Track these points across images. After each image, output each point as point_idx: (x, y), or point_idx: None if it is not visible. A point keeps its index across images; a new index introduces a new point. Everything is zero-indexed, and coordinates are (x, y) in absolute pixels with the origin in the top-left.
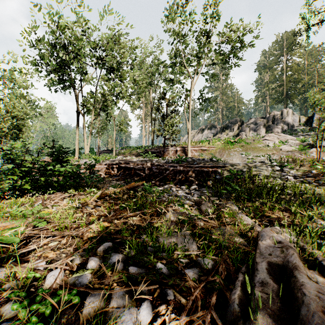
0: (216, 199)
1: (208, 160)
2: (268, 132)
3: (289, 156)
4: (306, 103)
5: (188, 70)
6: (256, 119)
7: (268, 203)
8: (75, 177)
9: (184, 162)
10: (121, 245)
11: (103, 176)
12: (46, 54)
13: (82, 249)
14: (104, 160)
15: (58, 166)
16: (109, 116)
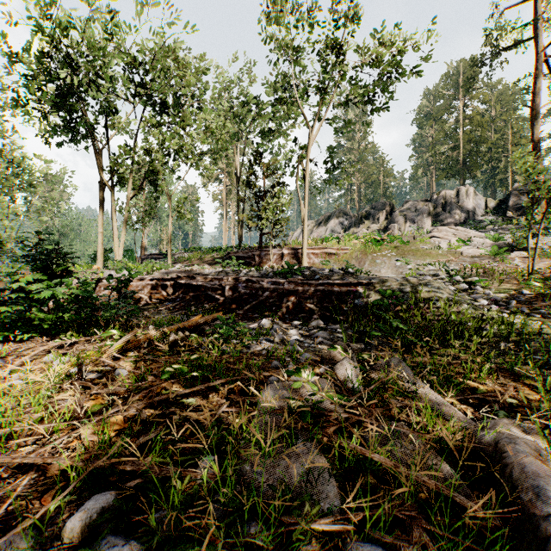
0: (361, 348)
1: (341, 272)
2: (437, 225)
3: (476, 264)
4: (495, 179)
5: (303, 113)
6: (416, 202)
7: (468, 359)
8: (80, 307)
9: (296, 276)
10: (144, 493)
11: (146, 302)
12: (40, 72)
13: (8, 536)
14: (151, 272)
15: (46, 284)
16: (161, 190)
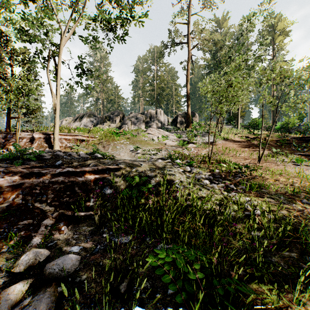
0: None
1: (88, 157)
2: (147, 128)
3: (176, 151)
4: (168, 109)
5: (55, 14)
6: (137, 113)
7: None
8: None
9: (31, 162)
10: None
11: None
12: None
13: None
14: None
15: None
16: None
